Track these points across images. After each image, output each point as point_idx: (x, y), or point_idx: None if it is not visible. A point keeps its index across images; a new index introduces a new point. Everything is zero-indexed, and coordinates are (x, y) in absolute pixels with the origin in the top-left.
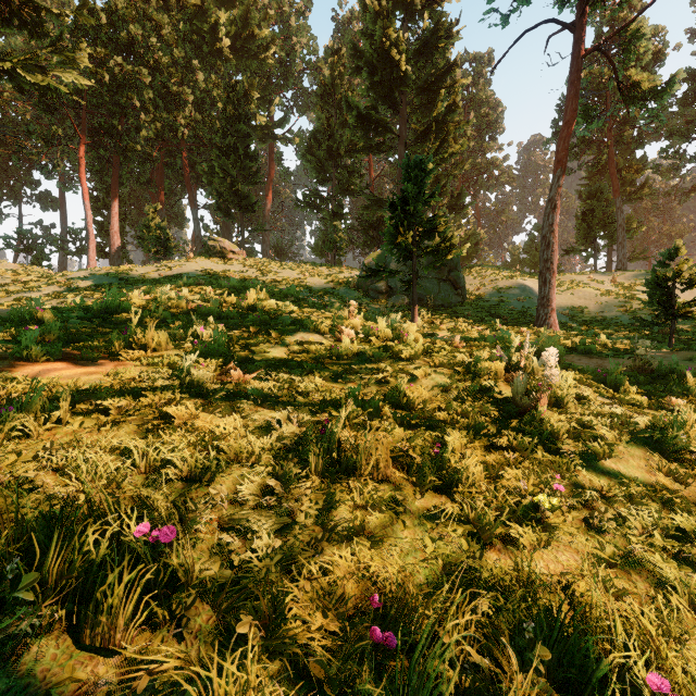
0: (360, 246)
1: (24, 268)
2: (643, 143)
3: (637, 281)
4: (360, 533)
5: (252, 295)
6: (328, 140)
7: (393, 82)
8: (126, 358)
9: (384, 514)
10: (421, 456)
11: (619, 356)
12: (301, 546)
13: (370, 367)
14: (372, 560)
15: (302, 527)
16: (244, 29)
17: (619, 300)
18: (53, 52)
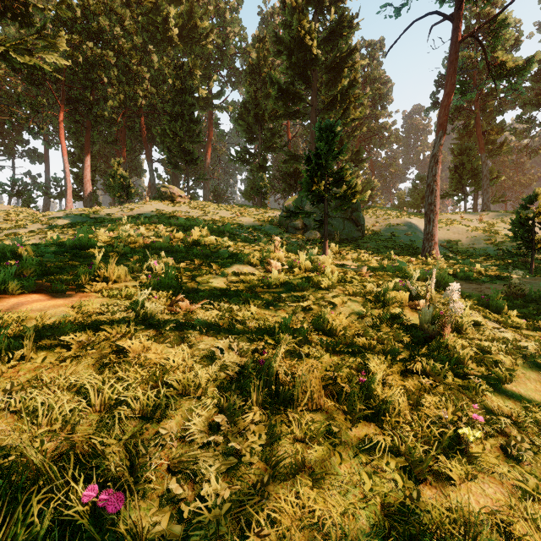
0: (280, 191)
1: (15, 209)
2: (502, 110)
3: (499, 219)
4: (301, 469)
5: (196, 232)
6: (255, 109)
7: (306, 62)
8: (90, 290)
9: (321, 447)
10: (348, 383)
11: (492, 281)
12: (247, 486)
13: (295, 295)
14: (316, 503)
15: (248, 466)
16: (189, 21)
17: (485, 235)
18: (38, 38)
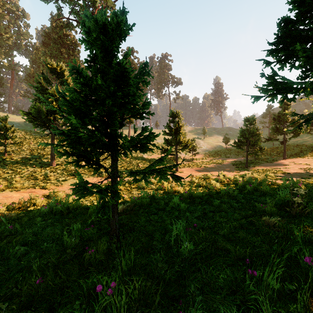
0: None
1: None
2: None
3: None
4: None
5: None
6: (33, 78)
7: None
8: None
9: None
10: None
11: None
12: None
13: None
14: None
15: None
16: None
17: None
18: None
